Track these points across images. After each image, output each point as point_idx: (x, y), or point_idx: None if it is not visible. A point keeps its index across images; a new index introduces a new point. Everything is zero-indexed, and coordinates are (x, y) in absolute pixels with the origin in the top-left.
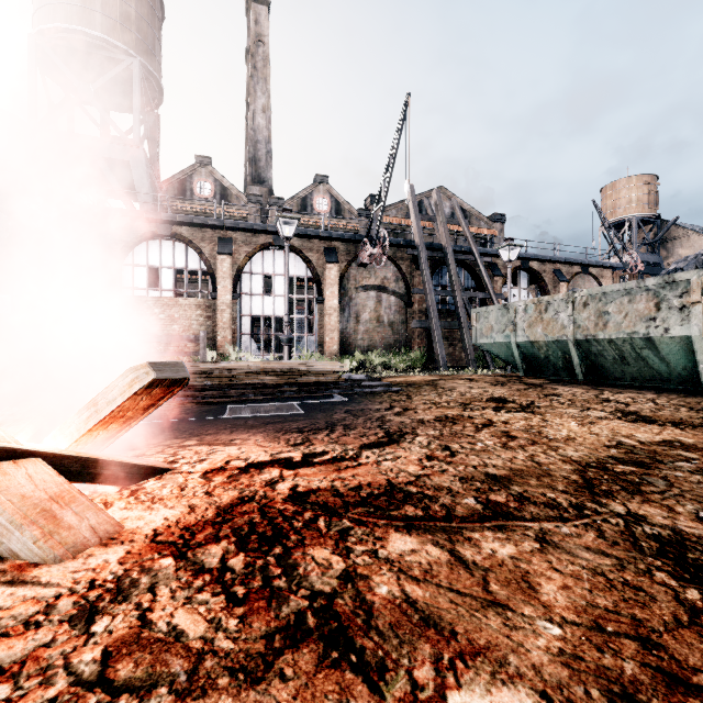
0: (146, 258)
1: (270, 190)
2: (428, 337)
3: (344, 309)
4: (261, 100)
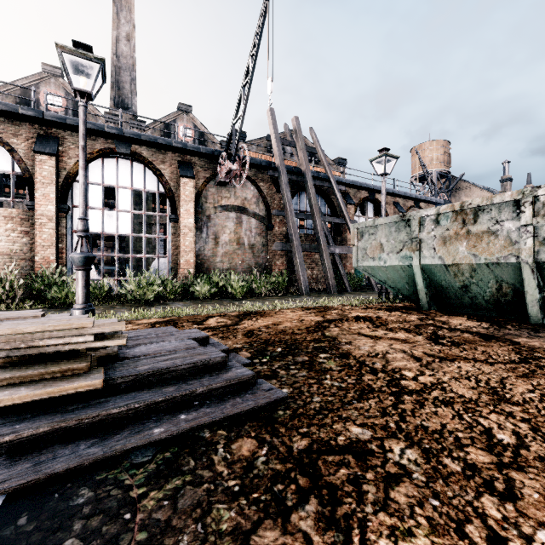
0: None
1: (134, 117)
2: (288, 260)
3: (201, 229)
4: (125, 28)
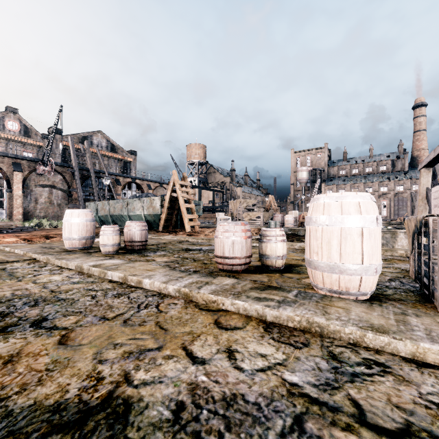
0: None
1: None
2: None
3: (27, 196)
4: None
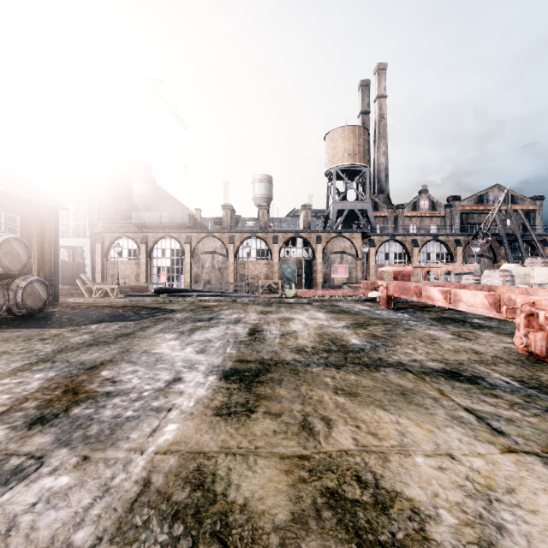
0: (384, 249)
1: (388, 196)
2: None
3: None
4: (382, 148)
